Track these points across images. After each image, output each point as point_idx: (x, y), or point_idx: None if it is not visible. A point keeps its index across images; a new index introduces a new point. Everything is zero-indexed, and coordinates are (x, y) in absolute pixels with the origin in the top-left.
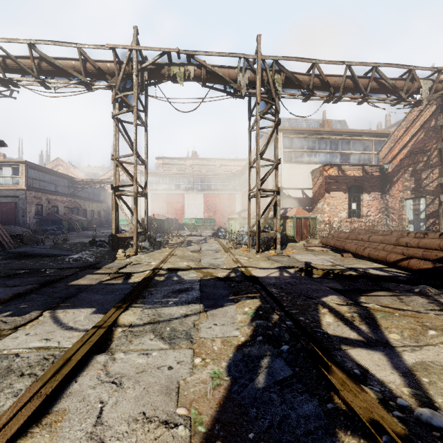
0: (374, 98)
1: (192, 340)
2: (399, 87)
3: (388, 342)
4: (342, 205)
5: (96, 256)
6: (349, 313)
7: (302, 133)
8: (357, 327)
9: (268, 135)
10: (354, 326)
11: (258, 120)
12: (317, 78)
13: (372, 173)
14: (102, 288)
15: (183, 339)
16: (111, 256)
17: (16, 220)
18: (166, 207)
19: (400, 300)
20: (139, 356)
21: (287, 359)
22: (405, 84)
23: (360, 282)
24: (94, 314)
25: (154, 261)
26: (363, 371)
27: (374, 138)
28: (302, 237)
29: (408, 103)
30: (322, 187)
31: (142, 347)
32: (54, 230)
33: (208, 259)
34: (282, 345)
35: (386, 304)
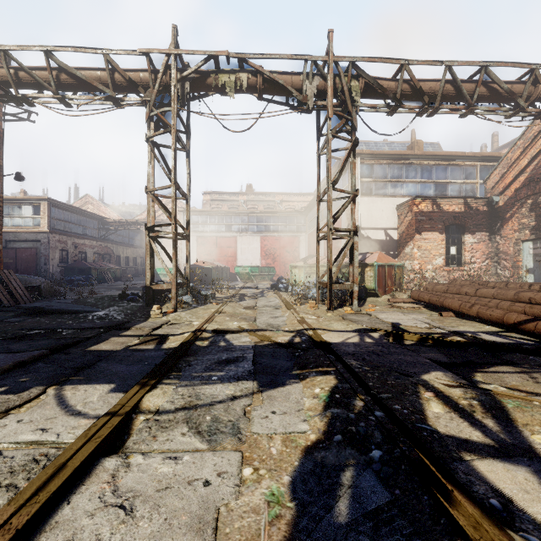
0: (483, 108)
1: (241, 436)
2: (516, 93)
3: (533, 449)
4: (438, 250)
5: (126, 313)
6: (466, 399)
7: (384, 158)
8: (480, 421)
9: (341, 161)
10: (476, 420)
11: (330, 140)
12: (406, 84)
13: (477, 207)
14: (128, 356)
15: (228, 435)
16: (144, 313)
17: (38, 269)
18: (215, 252)
19: (533, 379)
20: (164, 461)
21: (381, 473)
22: (526, 89)
23: (471, 351)
24: (112, 393)
25: (196, 321)
26: (505, 502)
27: (480, 163)
28: (385, 290)
29: (529, 114)
30: (411, 226)
31: (169, 446)
32: (81, 281)
33: (266, 318)
34: (371, 450)
35: (515, 386)
